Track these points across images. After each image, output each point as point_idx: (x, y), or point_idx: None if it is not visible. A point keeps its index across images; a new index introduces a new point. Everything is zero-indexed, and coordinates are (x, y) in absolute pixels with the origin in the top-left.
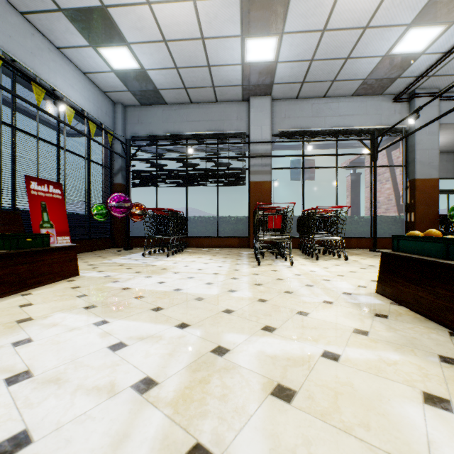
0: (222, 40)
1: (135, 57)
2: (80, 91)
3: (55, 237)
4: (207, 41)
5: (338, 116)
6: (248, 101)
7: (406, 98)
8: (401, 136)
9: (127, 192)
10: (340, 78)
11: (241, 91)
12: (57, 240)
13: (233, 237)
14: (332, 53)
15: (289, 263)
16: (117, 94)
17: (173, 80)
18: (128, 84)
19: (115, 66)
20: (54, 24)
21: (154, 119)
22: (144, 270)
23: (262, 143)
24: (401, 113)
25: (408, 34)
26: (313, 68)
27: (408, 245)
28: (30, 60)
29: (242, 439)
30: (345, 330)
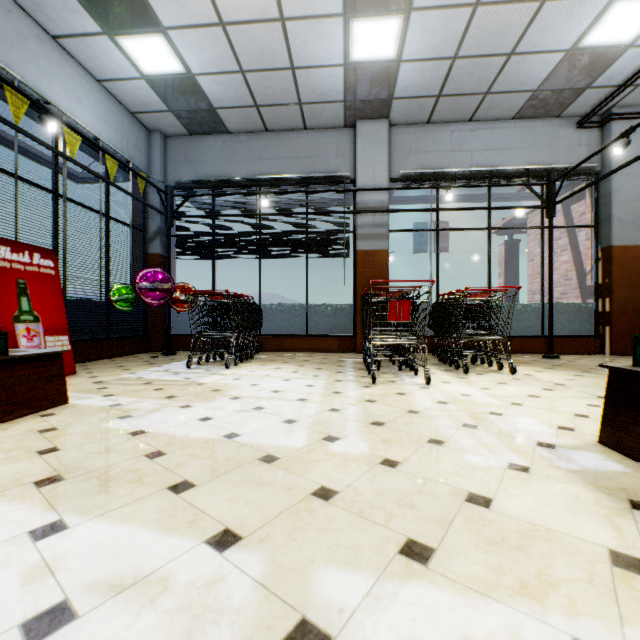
0: (313, 22)
1: (176, 53)
2: (92, 108)
3: (42, 338)
4: (289, 24)
5: (492, 150)
6: (353, 128)
7: (596, 122)
8: (589, 181)
9: (167, 267)
10: (496, 89)
11: (343, 112)
12: (46, 341)
13: (330, 335)
14: (487, 45)
15: (422, 379)
16: (152, 117)
17: (237, 93)
18: (167, 100)
19: (147, 68)
20: None
21: (211, 156)
22: (182, 393)
23: (374, 192)
24: (590, 144)
25: (612, 11)
26: (456, 71)
27: None
28: (5, 52)
29: None
30: (592, 556)
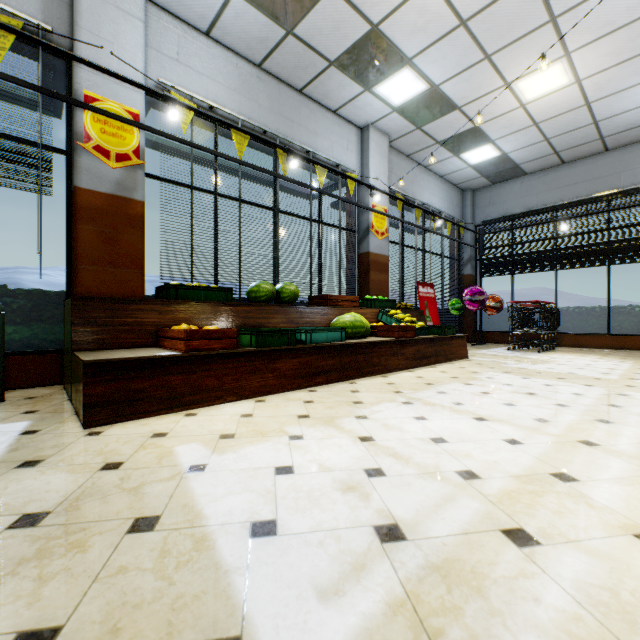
0: (617, 94)
1: (496, 148)
2: (438, 195)
3: None
4: (594, 103)
5: None
6: None
7: None
8: None
9: (479, 284)
10: None
11: None
12: None
13: (636, 335)
14: None
15: None
16: (467, 183)
17: (539, 151)
18: (482, 171)
19: (473, 161)
20: (428, 153)
21: (510, 196)
22: (522, 360)
23: None
24: None
25: None
26: None
27: None
28: (411, 189)
29: (637, 407)
30: None
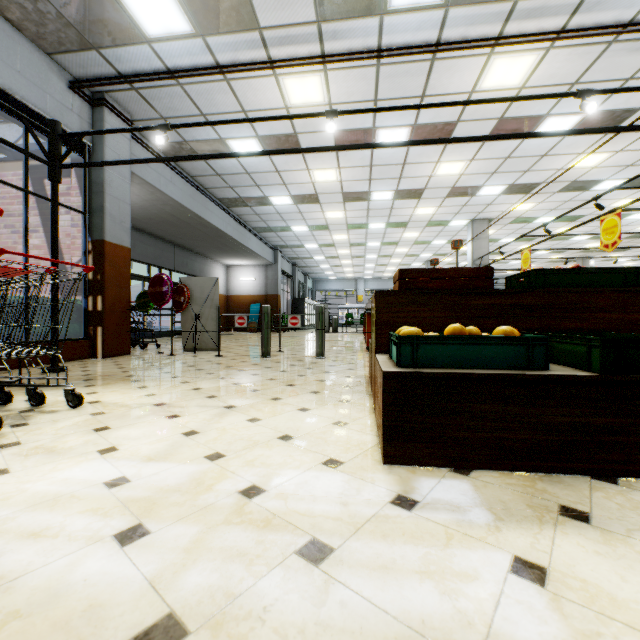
0: None
1: None
2: None
3: None
4: None
5: None
6: None
7: (90, 97)
8: (77, 159)
9: None
10: None
11: None
12: None
13: None
14: None
15: None
16: None
17: None
18: None
19: None
20: None
21: None
22: None
23: None
24: (83, 117)
25: None
26: None
27: (445, 352)
28: None
29: None
30: None
